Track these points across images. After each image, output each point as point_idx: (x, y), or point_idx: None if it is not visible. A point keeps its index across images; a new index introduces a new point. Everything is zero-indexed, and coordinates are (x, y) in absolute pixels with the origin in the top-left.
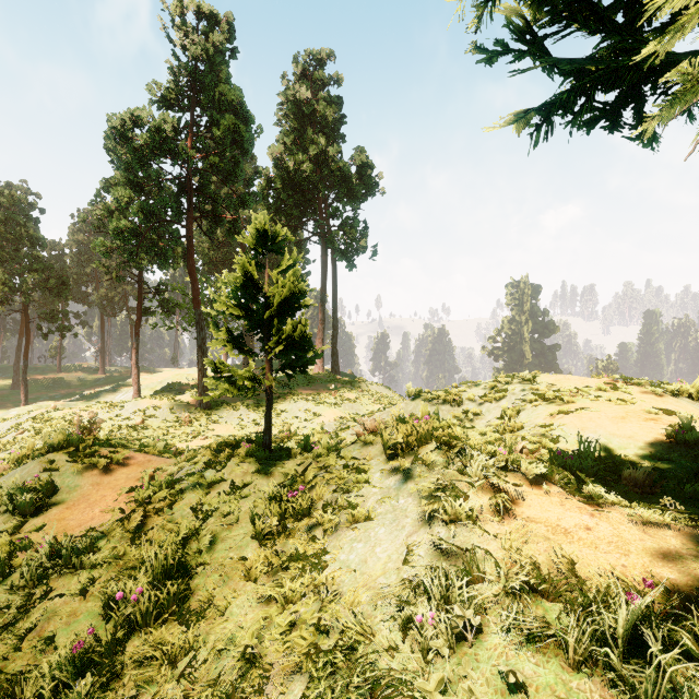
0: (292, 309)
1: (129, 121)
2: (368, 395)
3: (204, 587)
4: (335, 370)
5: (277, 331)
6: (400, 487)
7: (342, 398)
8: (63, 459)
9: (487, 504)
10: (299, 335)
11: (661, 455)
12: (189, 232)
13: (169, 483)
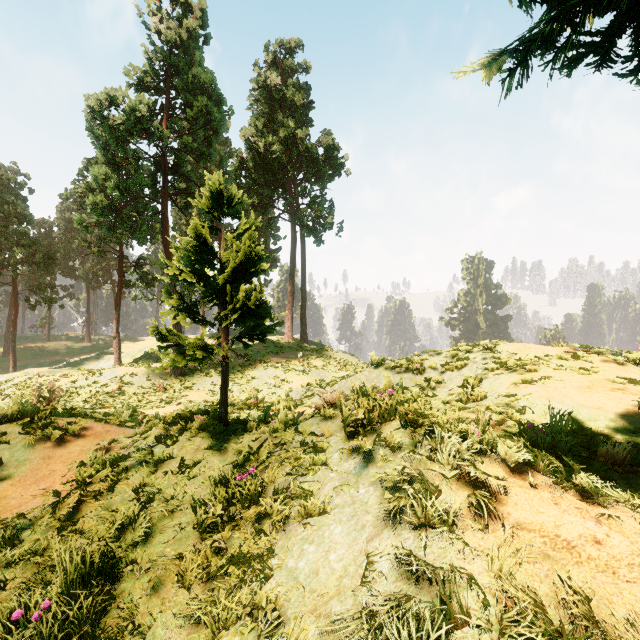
0: (247, 275)
1: (104, 101)
2: (334, 363)
3: (129, 595)
4: (304, 339)
5: (232, 298)
6: (360, 472)
7: (309, 365)
8: (16, 431)
9: (464, 501)
10: (255, 302)
11: (634, 428)
12: (164, 208)
13: (115, 460)
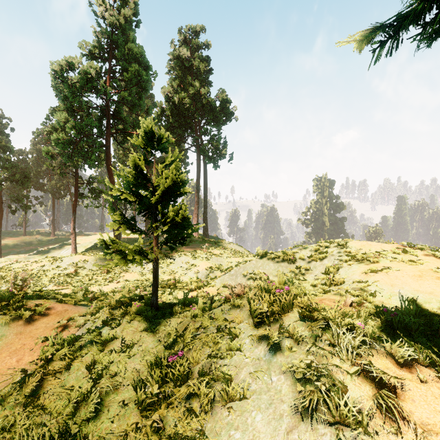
0: (174, 196)
1: (64, 66)
2: (227, 251)
3: None
4: (206, 234)
5: (162, 214)
6: (270, 360)
7: (210, 253)
8: None
9: (368, 397)
10: (180, 217)
11: None
12: (107, 142)
13: (71, 341)
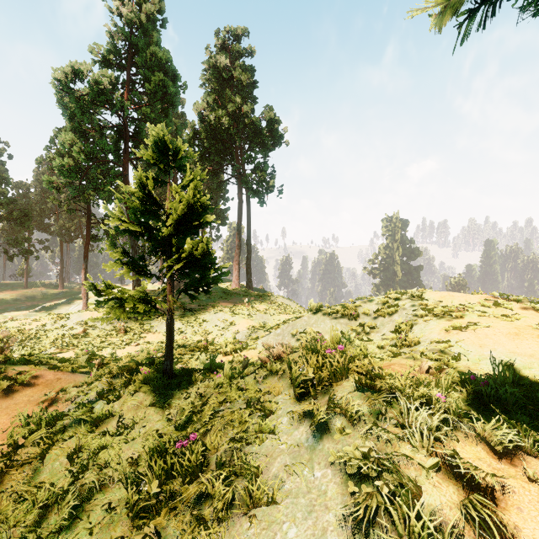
0: (192, 226)
1: (70, 73)
2: (275, 307)
3: None
4: (249, 286)
5: (176, 250)
6: (314, 446)
7: (254, 309)
8: None
9: (452, 504)
10: (199, 254)
11: None
12: (125, 170)
13: (51, 419)
